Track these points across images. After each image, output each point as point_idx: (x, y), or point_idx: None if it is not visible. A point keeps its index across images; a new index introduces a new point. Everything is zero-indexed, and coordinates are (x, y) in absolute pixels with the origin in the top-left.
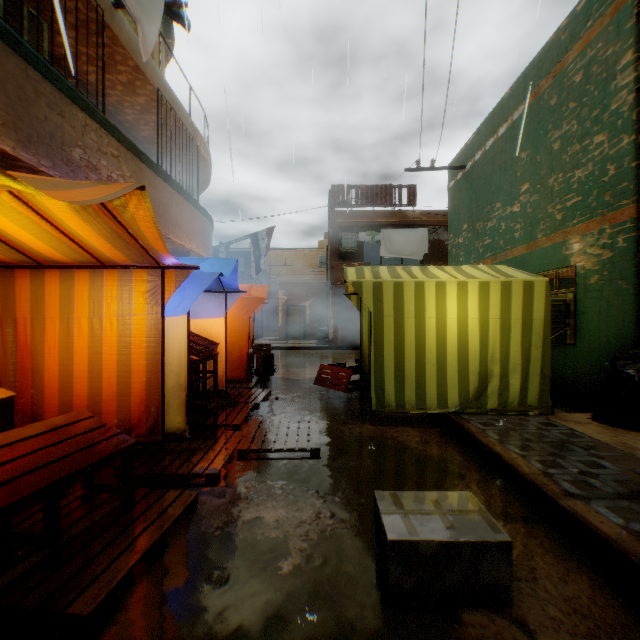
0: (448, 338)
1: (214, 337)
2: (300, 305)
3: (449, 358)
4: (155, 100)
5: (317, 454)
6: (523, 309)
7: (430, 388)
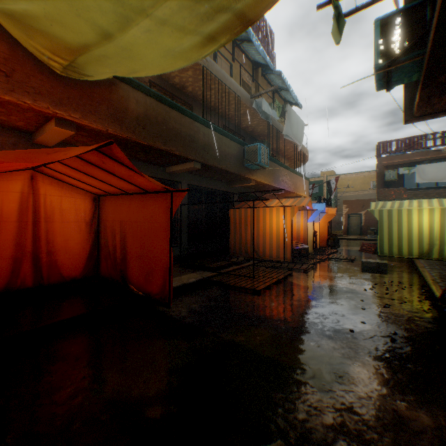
0: (412, 230)
1: (315, 229)
2: (357, 214)
3: (412, 237)
4: (292, 146)
5: (352, 261)
6: None
7: (403, 248)
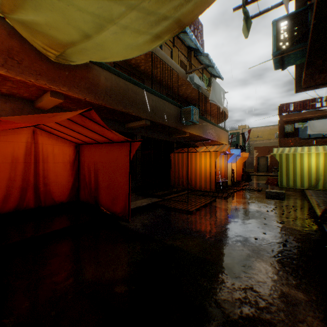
0: (303, 168)
1: (233, 168)
2: (264, 157)
3: (304, 174)
4: (216, 108)
5: (259, 191)
6: None
7: (297, 182)
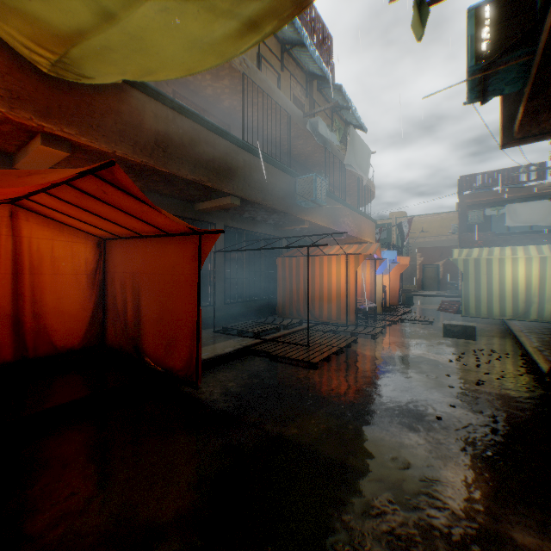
0: (505, 284)
1: (384, 283)
2: (434, 264)
3: (505, 294)
4: (356, 180)
5: (431, 323)
6: None
7: (494, 307)
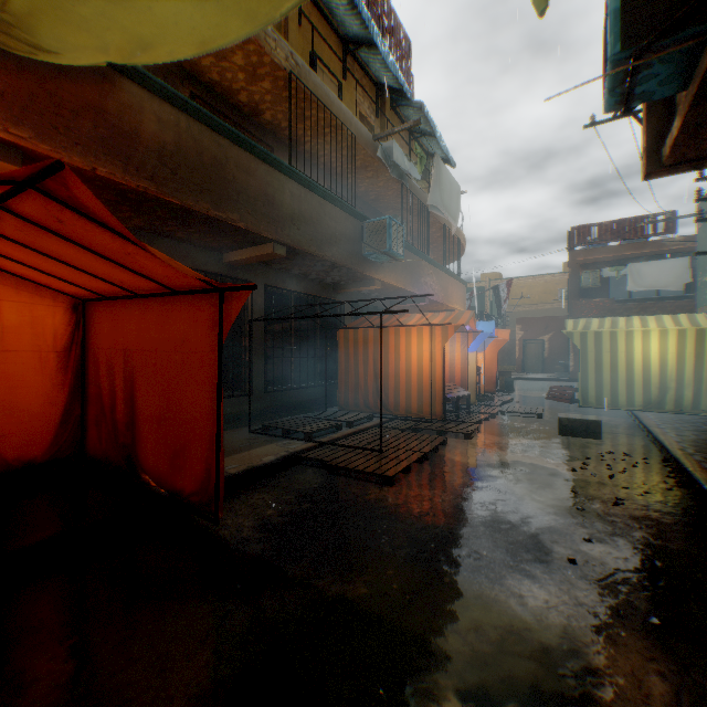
0: (633, 365)
1: (477, 364)
2: (537, 339)
3: (634, 377)
4: (441, 228)
5: (540, 416)
6: (694, 347)
7: (620, 395)
